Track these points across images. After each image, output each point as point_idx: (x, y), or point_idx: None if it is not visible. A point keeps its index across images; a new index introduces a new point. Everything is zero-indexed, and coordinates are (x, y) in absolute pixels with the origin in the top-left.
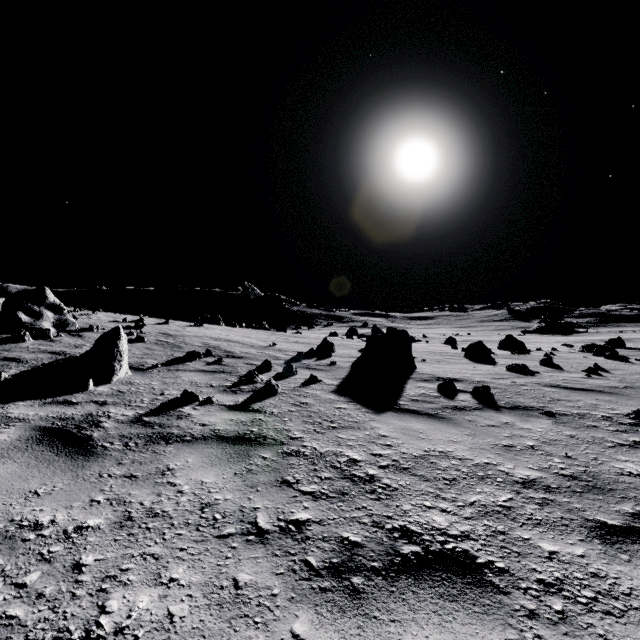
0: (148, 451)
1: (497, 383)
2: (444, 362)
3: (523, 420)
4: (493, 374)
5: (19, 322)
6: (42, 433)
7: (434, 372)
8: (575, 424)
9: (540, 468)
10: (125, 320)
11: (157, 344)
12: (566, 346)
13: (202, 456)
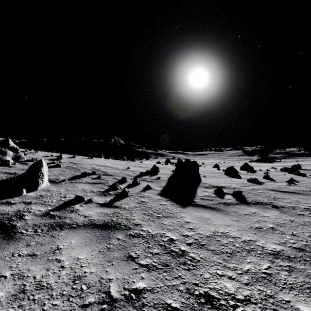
0: (48, 235)
1: (244, 189)
2: (215, 177)
3: (263, 211)
4: (241, 183)
5: None
6: None
7: (211, 182)
8: (291, 213)
9: (280, 243)
10: (52, 155)
11: (67, 168)
12: (272, 168)
13: (80, 238)
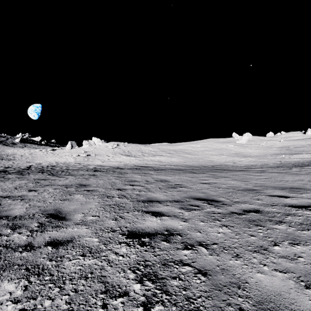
0: None
1: None
2: None
3: None
4: None
5: None
6: None
7: None
8: None
9: None
10: None
11: None
12: None
13: None
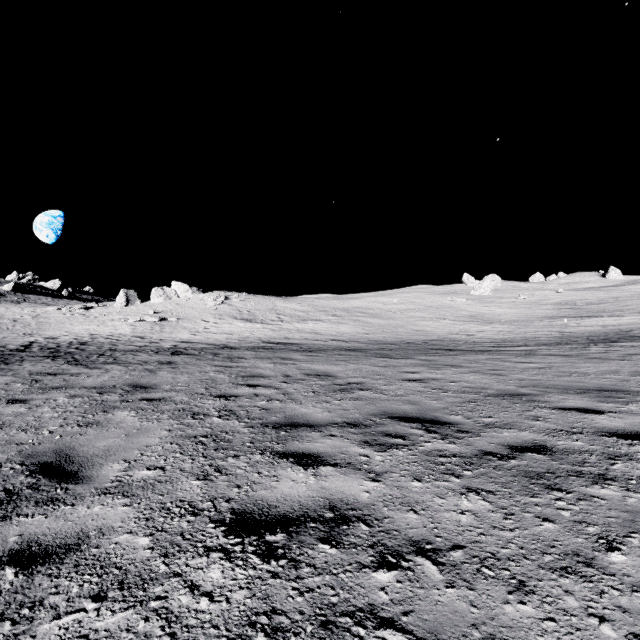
0: None
1: None
2: None
3: None
4: None
5: None
6: None
7: None
8: None
9: None
10: None
11: None
12: None
13: None
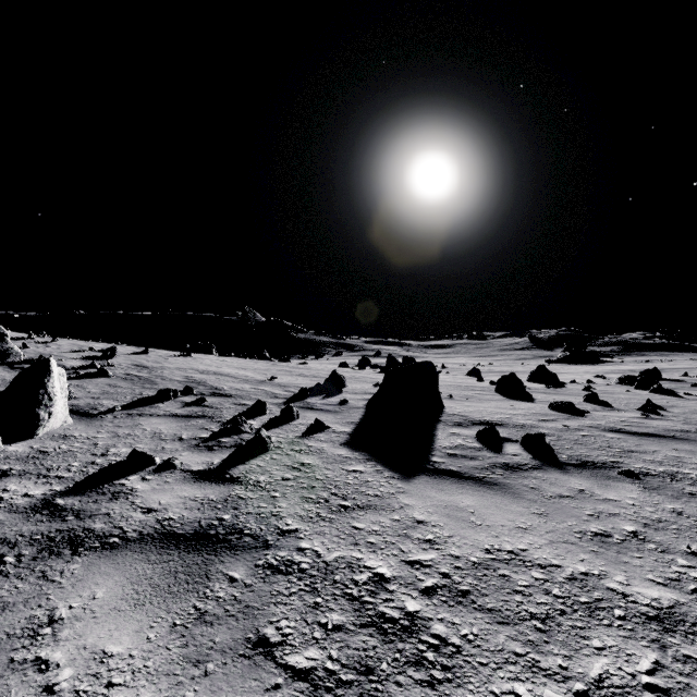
0: (32, 574)
1: (546, 427)
2: (474, 399)
3: (601, 485)
4: (537, 414)
5: None
6: None
7: (467, 412)
8: (671, 490)
9: (667, 581)
10: (92, 349)
11: (125, 379)
12: (598, 377)
13: (125, 582)
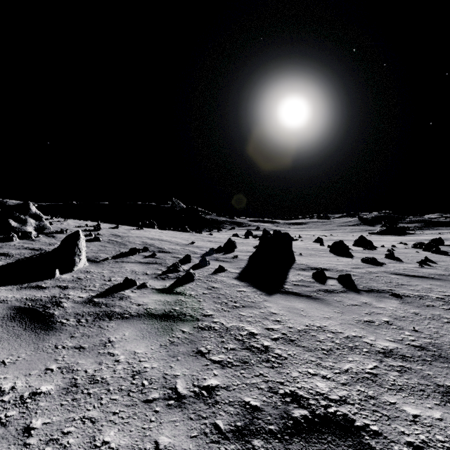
0: (95, 326)
1: (355, 271)
2: (315, 255)
3: (378, 300)
4: (352, 265)
5: (10, 227)
6: (15, 312)
7: (309, 263)
8: (417, 304)
9: (395, 340)
10: (87, 225)
11: (109, 242)
12: (401, 244)
13: (136, 330)
